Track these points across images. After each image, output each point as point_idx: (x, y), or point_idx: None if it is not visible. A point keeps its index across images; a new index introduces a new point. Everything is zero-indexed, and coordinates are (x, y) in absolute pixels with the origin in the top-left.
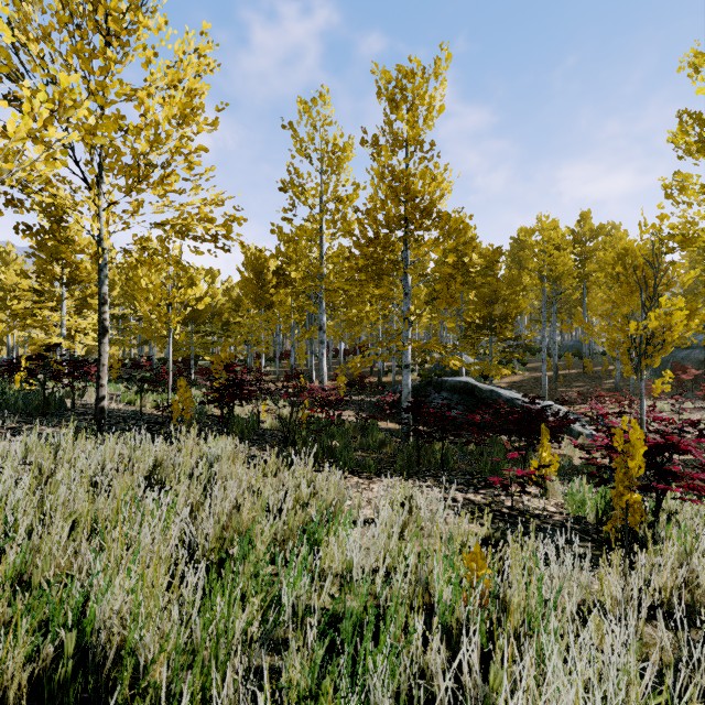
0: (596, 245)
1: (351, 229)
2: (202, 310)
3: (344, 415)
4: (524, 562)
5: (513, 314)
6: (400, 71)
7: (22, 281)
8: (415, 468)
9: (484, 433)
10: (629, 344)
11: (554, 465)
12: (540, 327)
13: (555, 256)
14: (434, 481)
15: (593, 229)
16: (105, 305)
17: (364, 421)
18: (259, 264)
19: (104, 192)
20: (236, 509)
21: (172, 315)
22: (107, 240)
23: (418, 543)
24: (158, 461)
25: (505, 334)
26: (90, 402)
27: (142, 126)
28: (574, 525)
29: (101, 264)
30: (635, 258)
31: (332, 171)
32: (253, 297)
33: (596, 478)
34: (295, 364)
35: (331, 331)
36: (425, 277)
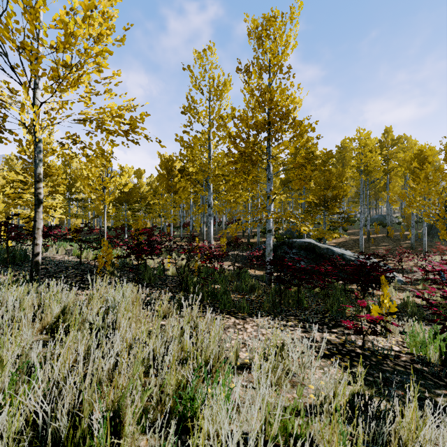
0: (396, 149)
1: (230, 132)
2: (132, 194)
3: (225, 265)
4: (419, 442)
5: (341, 196)
6: (265, 18)
7: (12, 175)
8: (279, 309)
9: (327, 280)
10: (444, 213)
11: (393, 309)
12: (355, 206)
13: (369, 156)
14: (295, 321)
15: (393, 139)
16: (39, 182)
17: (238, 270)
18: (169, 164)
19: (38, 95)
20: (119, 362)
21: (106, 196)
22: (38, 131)
23: (291, 395)
24: (70, 306)
25: (335, 209)
26: (50, 255)
27: (54, 27)
28: (423, 367)
29: (36, 151)
30: (446, 148)
31: (216, 99)
32: (165, 186)
33: (418, 317)
34: (193, 230)
35: (216, 207)
36: (284, 165)
